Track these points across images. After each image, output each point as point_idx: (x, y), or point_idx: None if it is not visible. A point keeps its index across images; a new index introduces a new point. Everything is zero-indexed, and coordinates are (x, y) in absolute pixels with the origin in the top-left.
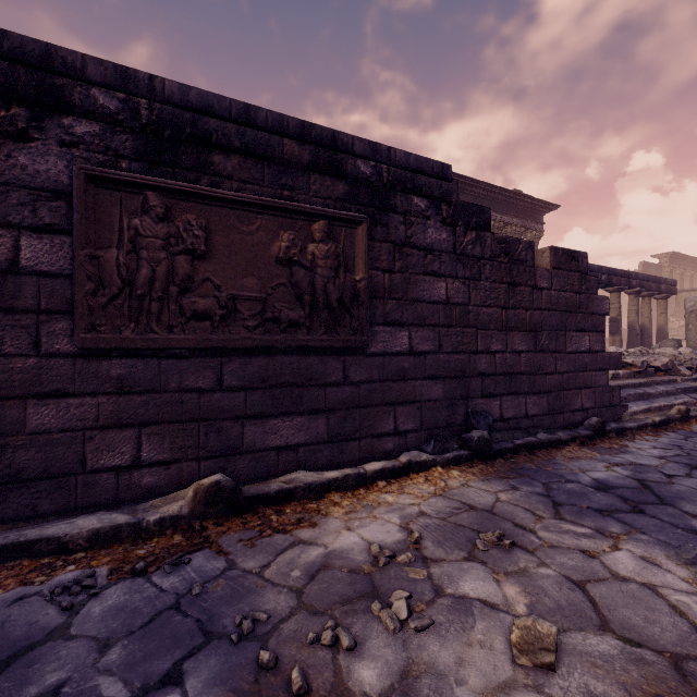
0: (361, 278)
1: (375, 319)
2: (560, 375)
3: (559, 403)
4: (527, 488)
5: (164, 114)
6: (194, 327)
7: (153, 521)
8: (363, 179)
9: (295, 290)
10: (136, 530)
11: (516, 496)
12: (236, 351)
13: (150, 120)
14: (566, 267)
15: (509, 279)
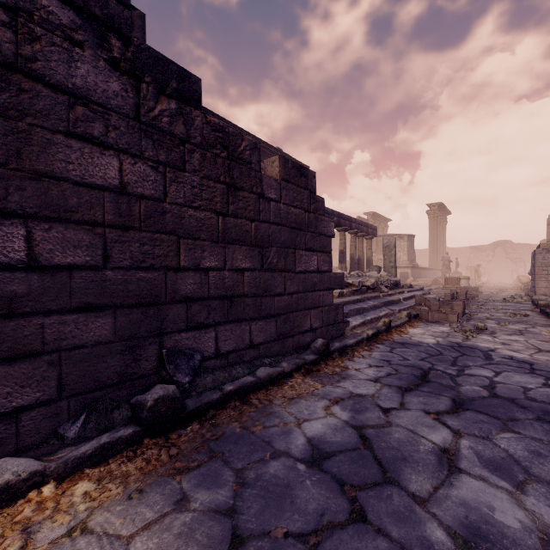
0: None
1: None
2: (289, 296)
3: (288, 326)
4: (205, 496)
5: None
6: None
7: None
8: None
9: None
10: None
11: (170, 536)
12: None
13: None
14: (296, 182)
15: (228, 179)
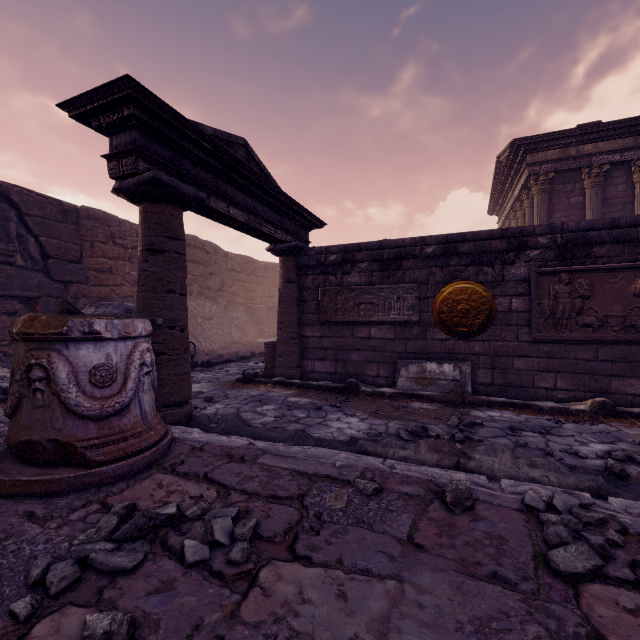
0: None
1: None
2: None
3: None
4: None
5: (568, 238)
6: (583, 330)
7: (573, 409)
8: None
9: None
10: (567, 411)
11: None
12: (606, 342)
13: (561, 242)
14: None
15: None
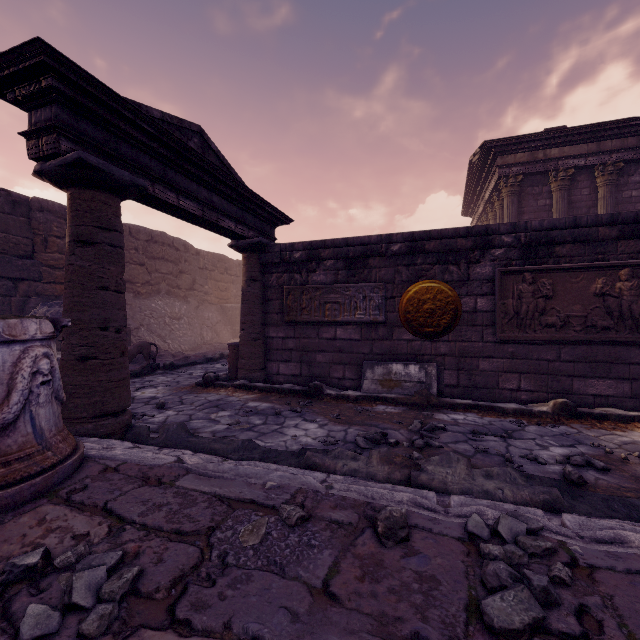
0: None
1: None
2: None
3: None
4: None
5: (531, 237)
6: (546, 331)
7: (536, 410)
8: None
9: (606, 309)
10: (530, 413)
11: None
12: (568, 342)
13: (525, 241)
14: None
15: None
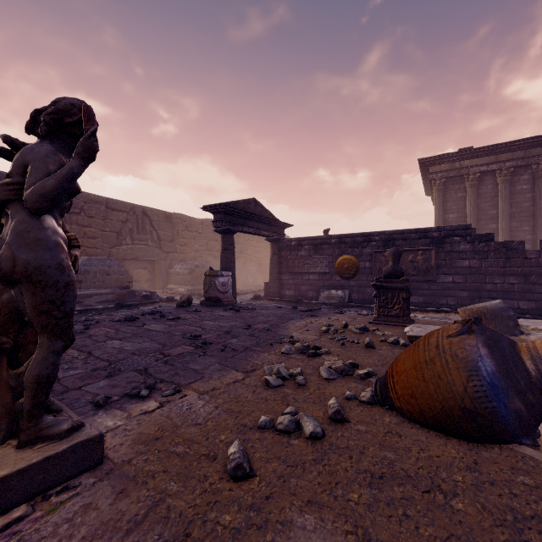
0: (432, 263)
1: (439, 273)
2: None
3: None
4: None
5: (386, 237)
6: None
7: None
8: (434, 237)
9: (414, 267)
10: None
11: None
12: None
13: (384, 239)
14: None
15: (505, 257)
